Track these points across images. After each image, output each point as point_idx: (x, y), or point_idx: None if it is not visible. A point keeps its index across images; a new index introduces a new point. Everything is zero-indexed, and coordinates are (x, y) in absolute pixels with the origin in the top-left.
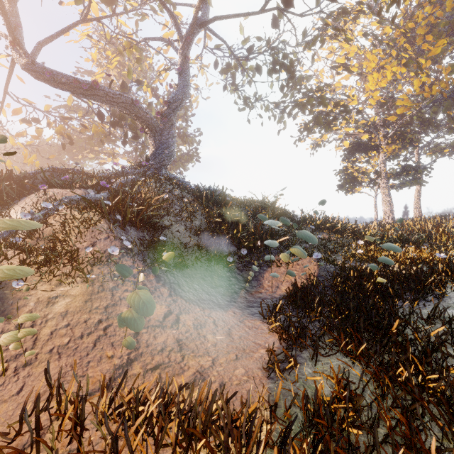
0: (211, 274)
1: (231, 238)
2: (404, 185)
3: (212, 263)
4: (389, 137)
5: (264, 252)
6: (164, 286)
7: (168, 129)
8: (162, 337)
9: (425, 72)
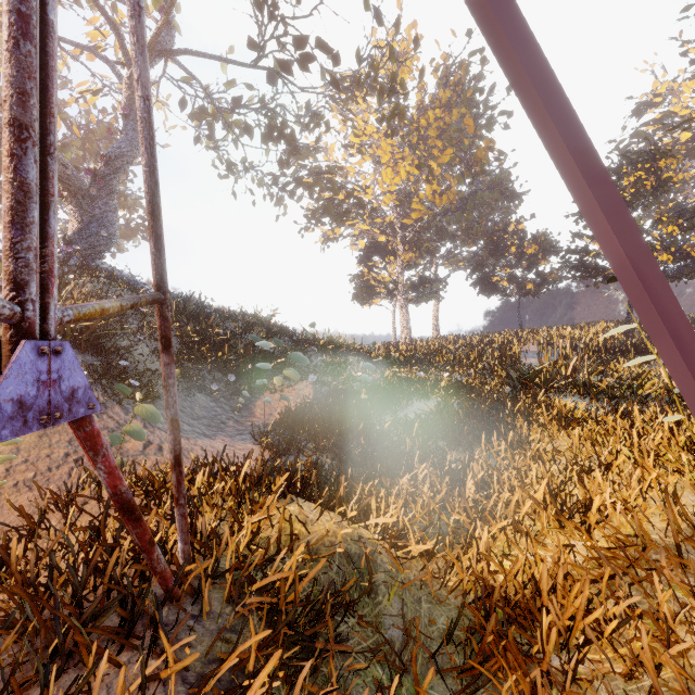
0: (191, 405)
1: (216, 362)
2: (422, 299)
3: (192, 392)
4: (407, 242)
5: (256, 377)
6: (135, 418)
7: (106, 197)
8: (148, 463)
9: (436, 179)
